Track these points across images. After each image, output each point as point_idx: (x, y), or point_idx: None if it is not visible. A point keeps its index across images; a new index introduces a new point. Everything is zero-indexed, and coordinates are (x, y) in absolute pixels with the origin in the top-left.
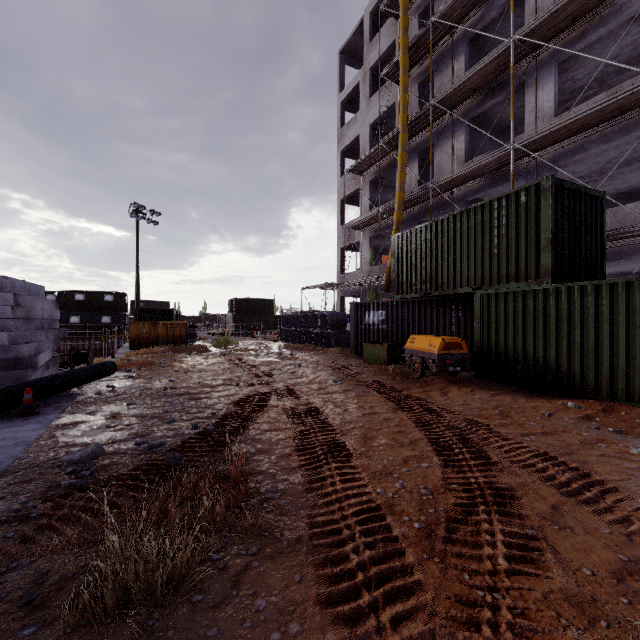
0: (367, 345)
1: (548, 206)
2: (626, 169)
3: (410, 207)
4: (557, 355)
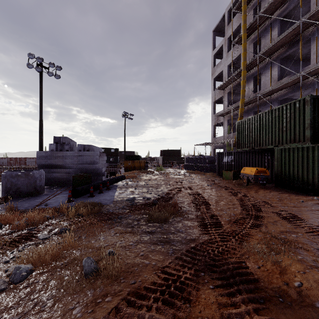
0: (224, 171)
1: (309, 109)
2: None
3: (248, 105)
4: (313, 177)
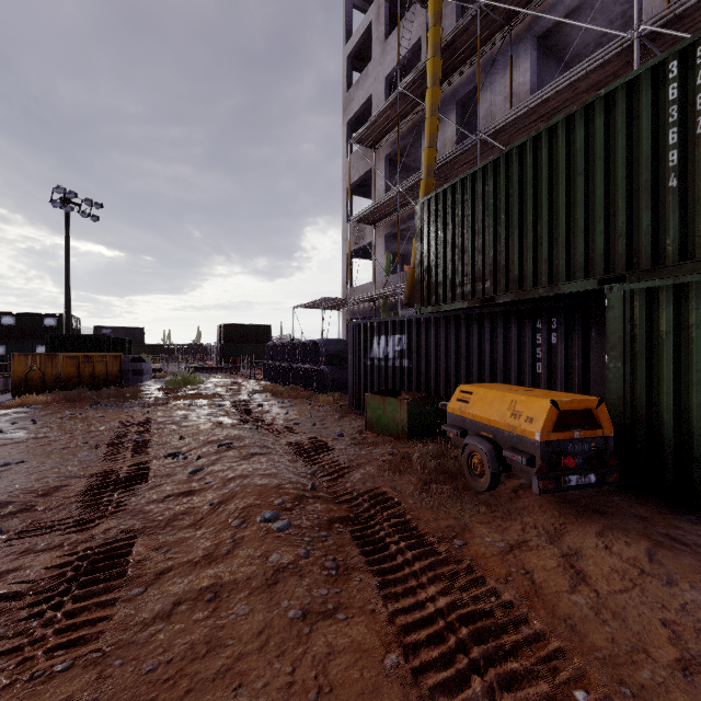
0: (372, 397)
1: None
2: None
3: (443, 183)
4: None
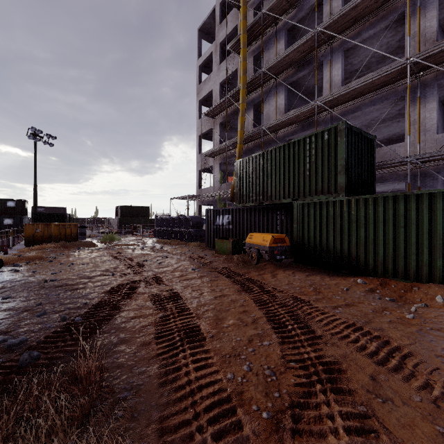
0: (218, 240)
1: (343, 142)
2: (382, 125)
3: (248, 142)
4: (349, 246)
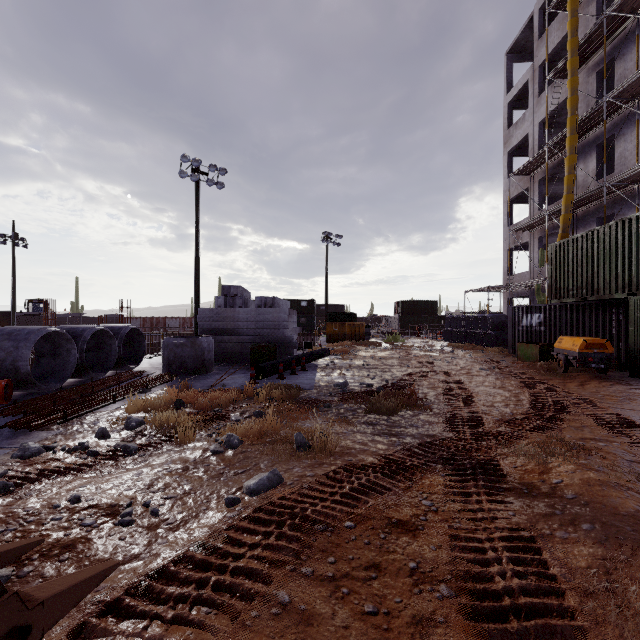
0: (521, 344)
1: None
2: None
3: (585, 204)
4: None
